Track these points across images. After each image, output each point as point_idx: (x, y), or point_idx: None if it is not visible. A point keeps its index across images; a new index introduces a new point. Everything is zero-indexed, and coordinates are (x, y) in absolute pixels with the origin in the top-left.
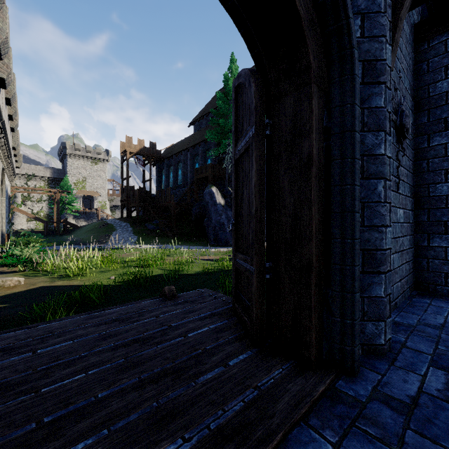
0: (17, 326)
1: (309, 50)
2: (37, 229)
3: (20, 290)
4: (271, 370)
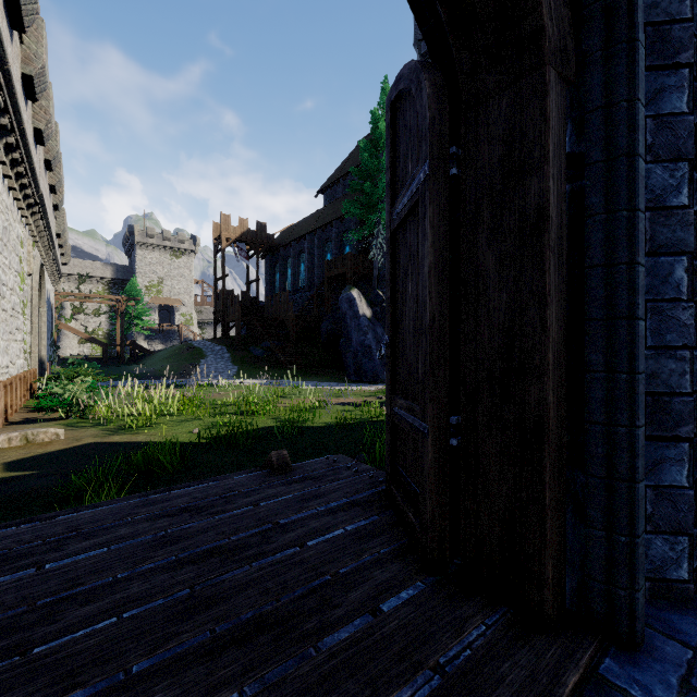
0: (44, 507)
1: None
2: (93, 356)
3: (58, 448)
4: (465, 627)
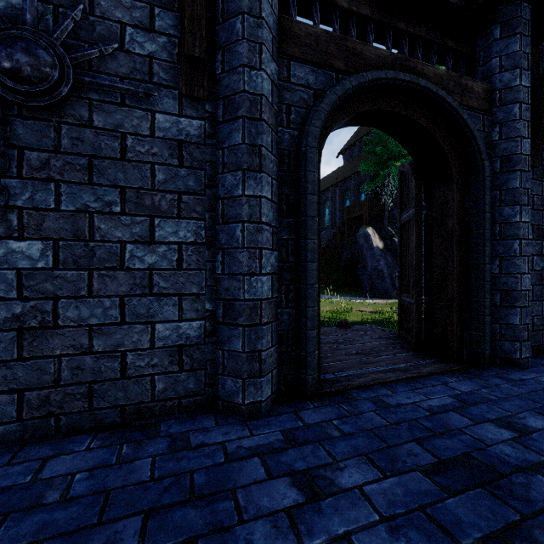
0: None
1: (451, 165)
2: None
3: None
4: (425, 359)
